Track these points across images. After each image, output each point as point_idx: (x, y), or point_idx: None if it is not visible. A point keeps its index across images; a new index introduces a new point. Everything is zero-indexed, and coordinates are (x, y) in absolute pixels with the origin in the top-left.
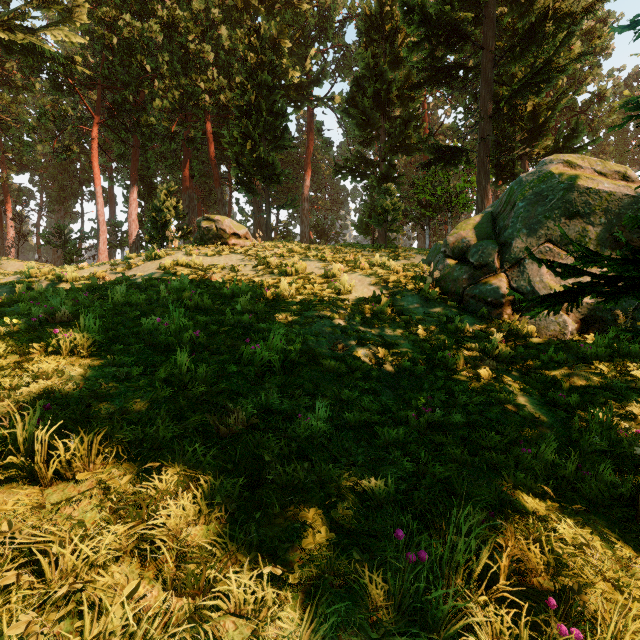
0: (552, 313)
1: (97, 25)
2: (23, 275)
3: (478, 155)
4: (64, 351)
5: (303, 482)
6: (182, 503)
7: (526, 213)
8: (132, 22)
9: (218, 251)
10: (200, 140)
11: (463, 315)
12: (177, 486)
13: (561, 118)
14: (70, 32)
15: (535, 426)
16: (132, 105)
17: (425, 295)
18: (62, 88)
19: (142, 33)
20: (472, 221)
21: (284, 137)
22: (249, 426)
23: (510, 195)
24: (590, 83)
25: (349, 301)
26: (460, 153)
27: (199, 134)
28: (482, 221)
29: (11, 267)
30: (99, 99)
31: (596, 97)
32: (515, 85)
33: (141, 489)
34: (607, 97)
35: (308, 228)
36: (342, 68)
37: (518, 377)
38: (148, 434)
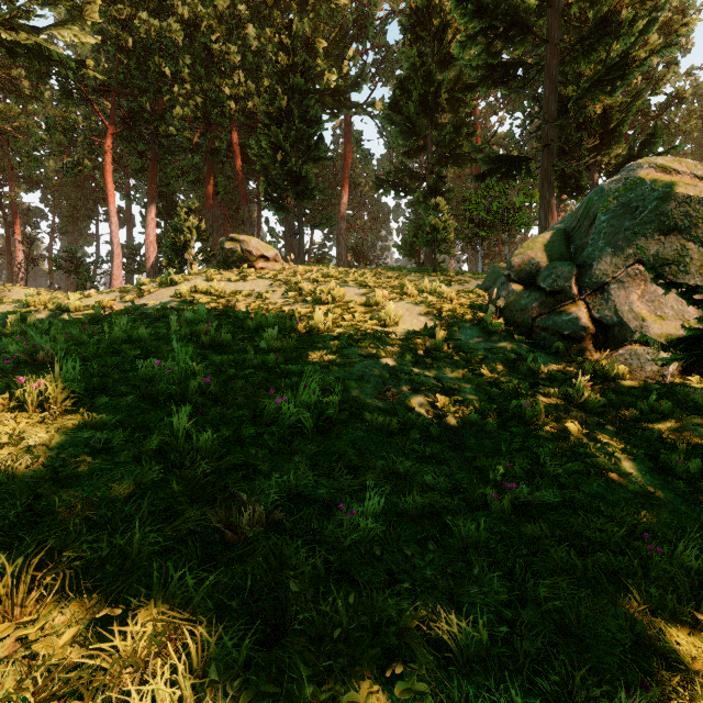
0: (647, 350)
1: (111, 25)
2: (22, 304)
3: (541, 165)
4: (30, 407)
5: (348, 627)
6: (151, 687)
7: (610, 228)
8: (150, 21)
9: (243, 276)
10: (225, 153)
11: (535, 352)
12: (150, 645)
13: (632, 124)
14: (80, 31)
15: (650, 504)
16: (150, 114)
17: (487, 327)
18: (72, 96)
19: (160, 33)
20: (541, 239)
21: (319, 147)
22: (269, 521)
23: (588, 207)
24: (666, 83)
25: (396, 335)
26: (520, 163)
27: (224, 145)
28: (553, 239)
29: (16, 295)
30: (113, 107)
31: (673, 99)
32: (585, 82)
33: (87, 660)
34: (686, 99)
35: (345, 250)
36: (383, 71)
37: (613, 432)
38: (117, 546)
